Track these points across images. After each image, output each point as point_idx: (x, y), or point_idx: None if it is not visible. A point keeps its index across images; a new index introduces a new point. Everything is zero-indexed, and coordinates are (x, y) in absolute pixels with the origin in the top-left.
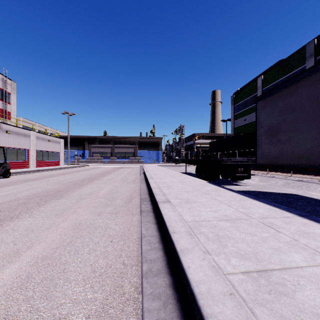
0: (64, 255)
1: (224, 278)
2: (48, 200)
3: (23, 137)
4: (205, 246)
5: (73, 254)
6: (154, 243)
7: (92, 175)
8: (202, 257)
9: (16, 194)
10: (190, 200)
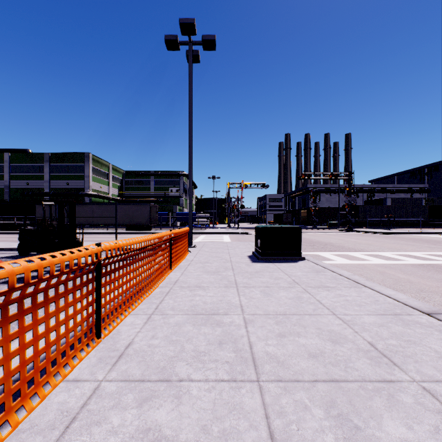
0: None
1: None
2: None
3: None
4: None
5: None
6: None
7: None
8: None
9: None
10: None
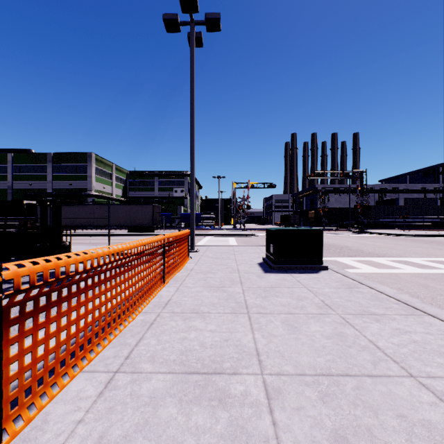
0: None
1: None
2: None
3: None
4: None
5: None
6: None
7: None
8: None
9: None
10: None
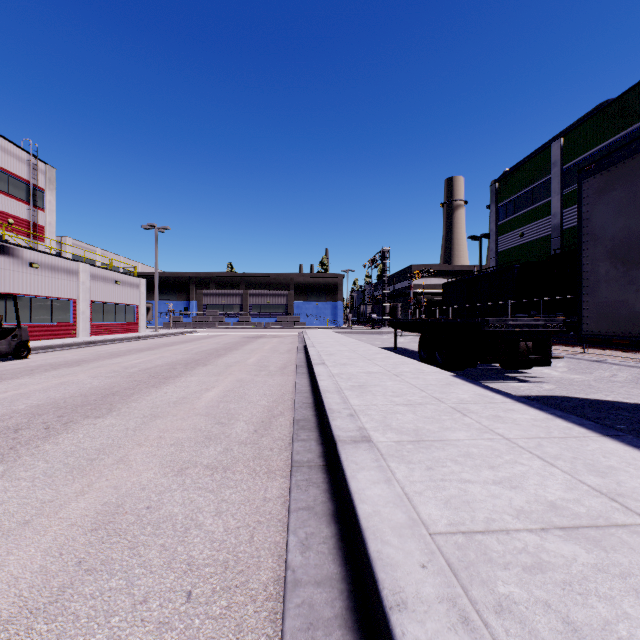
0: None
1: None
2: (75, 421)
3: (65, 275)
4: None
5: None
6: (326, 624)
7: (197, 353)
8: None
9: (14, 400)
10: (425, 436)
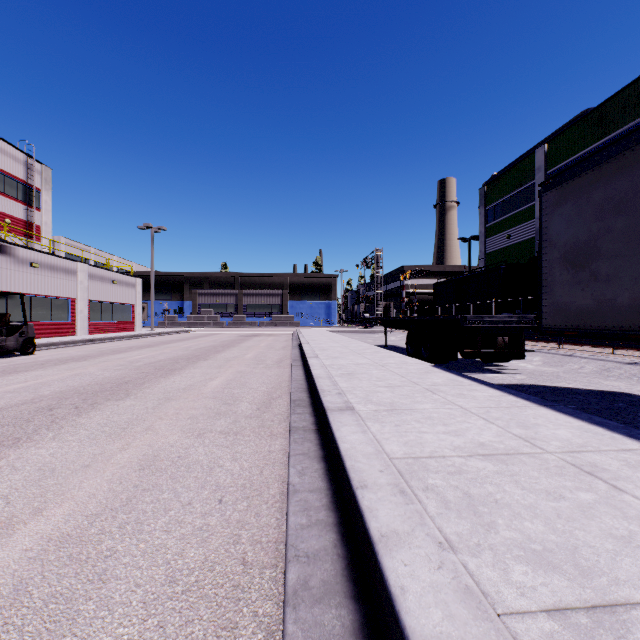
0: (110, 533)
1: (502, 630)
2: (100, 402)
3: (64, 274)
4: (440, 525)
5: (130, 533)
6: (316, 508)
7: (196, 350)
8: (437, 560)
9: (38, 388)
10: (398, 406)
